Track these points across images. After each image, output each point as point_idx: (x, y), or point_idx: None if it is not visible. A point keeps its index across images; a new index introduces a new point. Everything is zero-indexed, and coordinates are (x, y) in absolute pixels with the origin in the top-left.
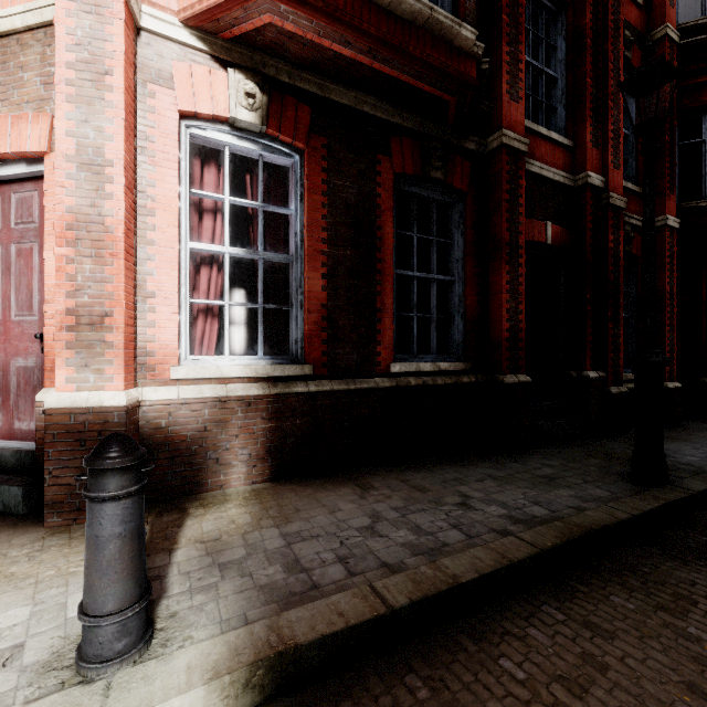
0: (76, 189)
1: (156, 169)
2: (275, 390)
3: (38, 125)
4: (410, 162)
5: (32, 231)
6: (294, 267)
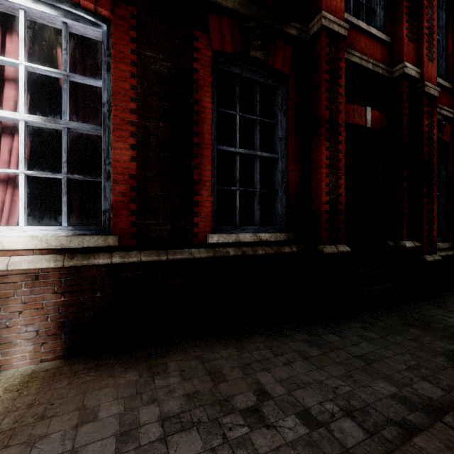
0: None
1: None
2: (70, 262)
3: None
4: (229, 41)
5: None
6: (102, 138)
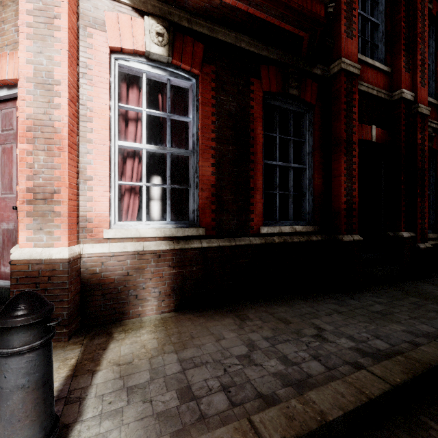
0: (34, 101)
1: (93, 88)
2: (178, 246)
3: (12, 60)
4: (274, 83)
5: (12, 135)
6: (192, 159)
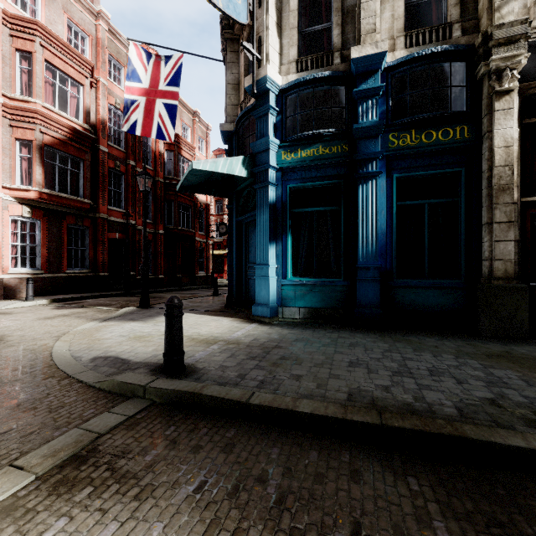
0: None
1: (4, 228)
2: (34, 276)
3: None
4: (72, 221)
5: None
6: (38, 247)
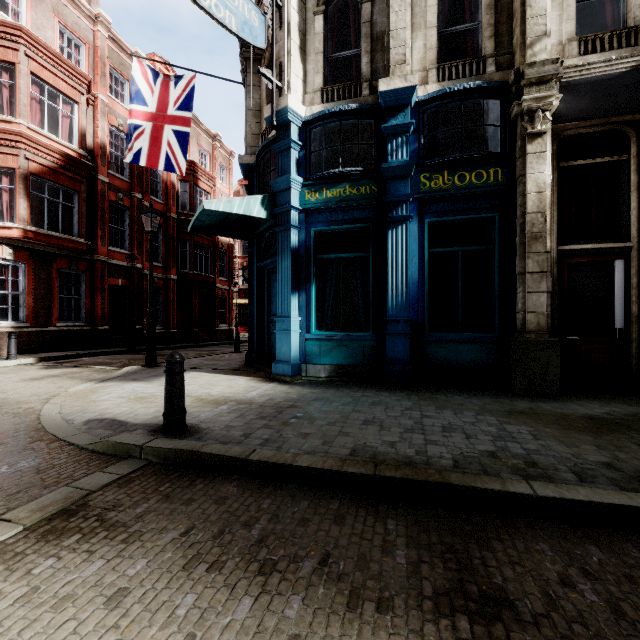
0: None
1: None
2: (18, 330)
3: None
4: (64, 264)
5: None
6: (22, 296)
